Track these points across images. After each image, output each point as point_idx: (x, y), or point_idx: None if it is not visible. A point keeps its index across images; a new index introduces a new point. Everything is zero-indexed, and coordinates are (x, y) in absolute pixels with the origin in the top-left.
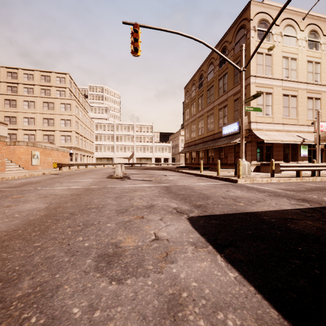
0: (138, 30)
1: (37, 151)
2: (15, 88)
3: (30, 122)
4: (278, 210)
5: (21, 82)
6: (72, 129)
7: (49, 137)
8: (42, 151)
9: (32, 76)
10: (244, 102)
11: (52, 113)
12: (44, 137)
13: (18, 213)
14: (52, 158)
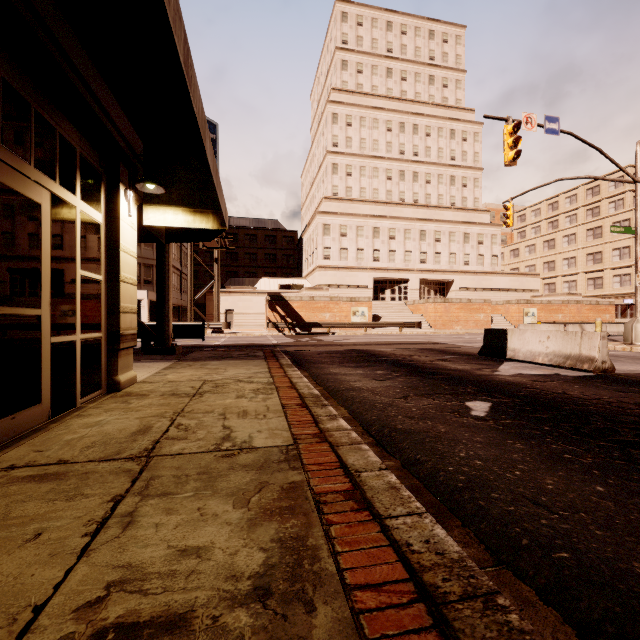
0: (510, 205)
1: (534, 307)
2: (555, 223)
3: (570, 264)
4: (448, 343)
5: (562, 212)
6: (632, 261)
7: (595, 281)
8: (542, 307)
9: (575, 197)
10: (635, 231)
11: (599, 244)
12: (587, 282)
13: (412, 337)
14: (564, 315)
